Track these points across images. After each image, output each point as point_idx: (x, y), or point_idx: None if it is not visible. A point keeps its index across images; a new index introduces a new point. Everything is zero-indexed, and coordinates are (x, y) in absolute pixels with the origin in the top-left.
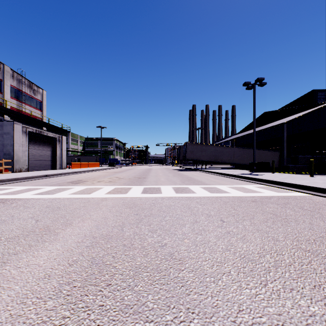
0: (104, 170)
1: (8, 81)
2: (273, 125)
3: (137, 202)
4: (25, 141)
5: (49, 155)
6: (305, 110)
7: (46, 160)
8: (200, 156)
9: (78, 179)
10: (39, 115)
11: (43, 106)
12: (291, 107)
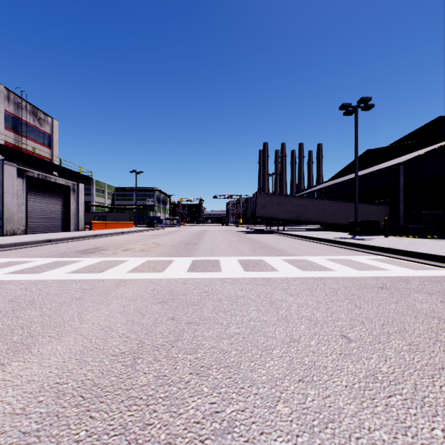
0: (139, 232)
1: (2, 105)
2: (382, 167)
3: (177, 290)
4: (21, 190)
5: (59, 210)
6: (428, 146)
7: (54, 218)
8: (276, 213)
9: (95, 246)
10: (48, 155)
11: (53, 142)
12: (407, 142)
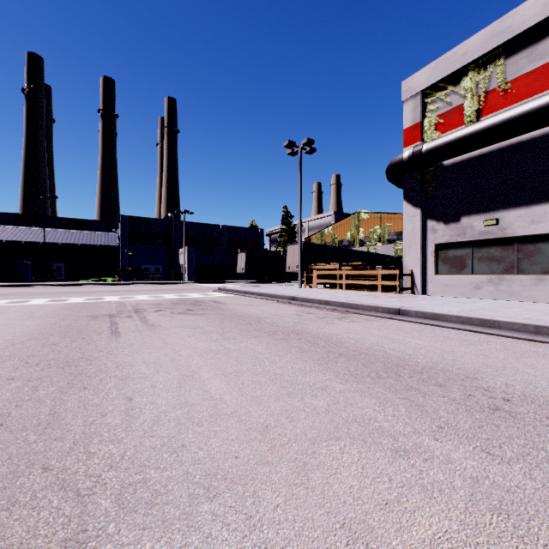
0: None
1: None
2: None
3: None
4: None
5: None
6: None
7: None
8: None
9: None
10: None
11: None
12: None
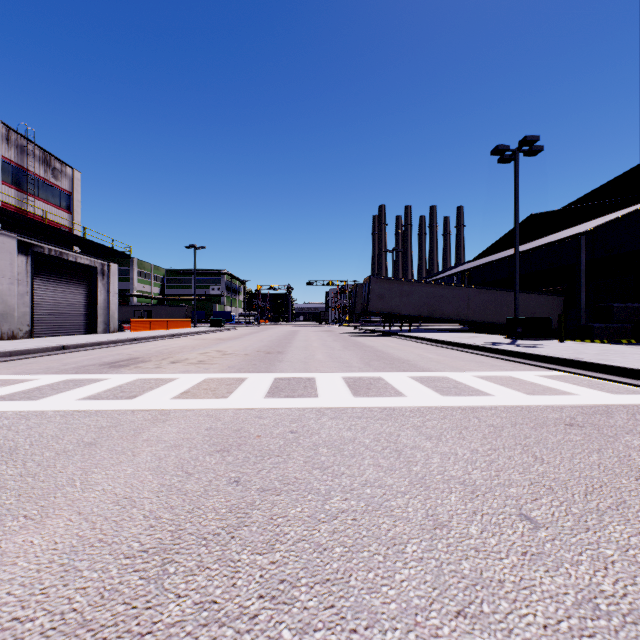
0: (198, 335)
1: None
2: (554, 239)
3: (248, 430)
4: (24, 272)
5: (81, 302)
6: (621, 209)
7: (74, 314)
8: (398, 306)
9: (130, 356)
10: (66, 222)
11: (74, 203)
12: (590, 203)
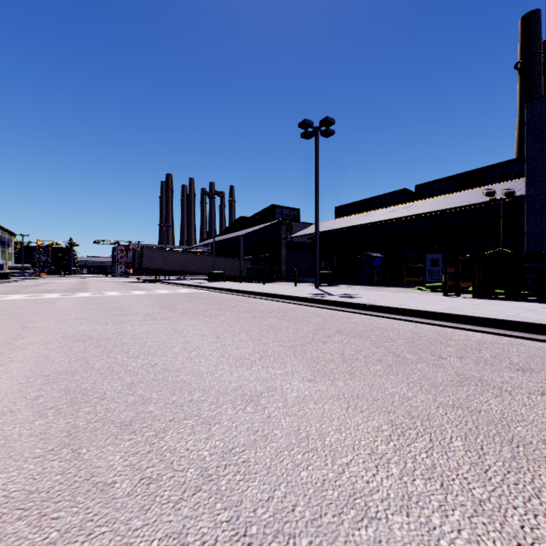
0: None
1: None
2: (236, 235)
3: (90, 297)
4: None
5: None
6: (267, 223)
7: None
8: (162, 265)
9: None
10: None
11: None
12: (259, 217)
